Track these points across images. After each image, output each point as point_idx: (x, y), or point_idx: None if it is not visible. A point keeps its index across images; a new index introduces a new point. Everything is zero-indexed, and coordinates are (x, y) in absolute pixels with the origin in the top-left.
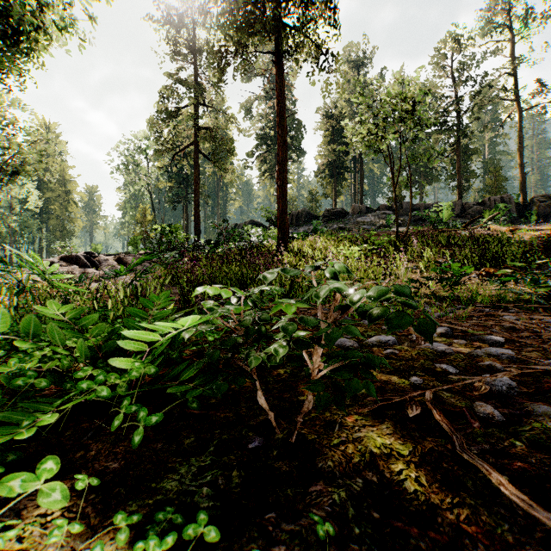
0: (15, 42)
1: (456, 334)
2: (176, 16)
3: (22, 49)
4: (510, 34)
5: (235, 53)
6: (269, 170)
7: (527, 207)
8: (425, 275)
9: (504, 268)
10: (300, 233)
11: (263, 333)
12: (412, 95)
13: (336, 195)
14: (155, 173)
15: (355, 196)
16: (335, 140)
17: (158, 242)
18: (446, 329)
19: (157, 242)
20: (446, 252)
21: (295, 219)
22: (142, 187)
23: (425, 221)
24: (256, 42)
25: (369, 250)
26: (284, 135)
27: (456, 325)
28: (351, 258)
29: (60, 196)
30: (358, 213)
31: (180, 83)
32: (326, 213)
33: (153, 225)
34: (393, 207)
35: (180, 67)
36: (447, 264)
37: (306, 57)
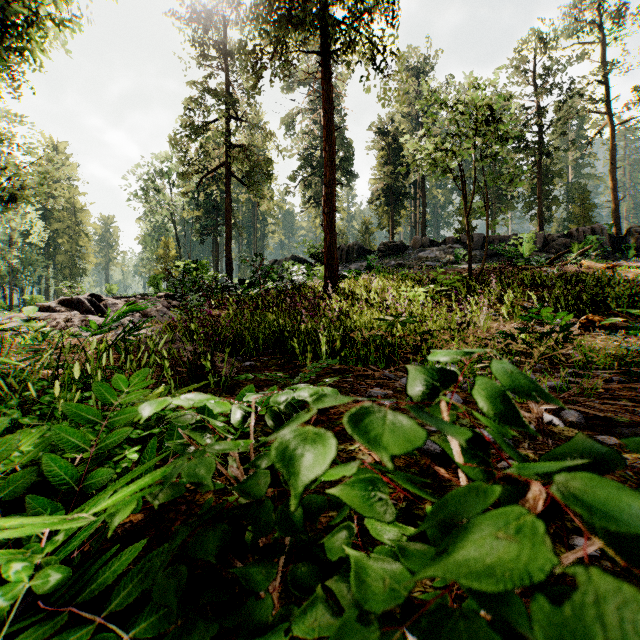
0: (1, 36)
1: (592, 422)
2: (204, 13)
3: (11, 45)
4: (601, 34)
5: (273, 54)
6: (315, 196)
7: (622, 239)
8: (509, 324)
9: (607, 314)
10: (352, 271)
11: (294, 523)
12: (490, 101)
13: (393, 225)
14: (180, 200)
15: (415, 227)
16: (392, 161)
17: (181, 282)
18: (577, 415)
19: (180, 282)
20: (533, 295)
21: (345, 255)
22: (165, 217)
23: (500, 257)
24: (299, 37)
25: (436, 292)
26: (332, 152)
27: (590, 407)
28: (416, 302)
29: (70, 228)
30: (420, 247)
31: (208, 92)
32: (382, 248)
33: (176, 262)
34: (462, 239)
35: (208, 74)
36: (536, 310)
37: (359, 58)
